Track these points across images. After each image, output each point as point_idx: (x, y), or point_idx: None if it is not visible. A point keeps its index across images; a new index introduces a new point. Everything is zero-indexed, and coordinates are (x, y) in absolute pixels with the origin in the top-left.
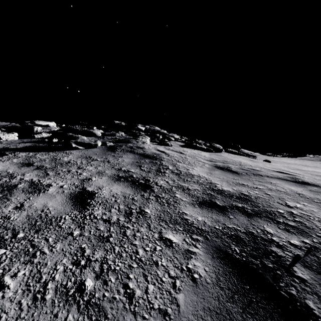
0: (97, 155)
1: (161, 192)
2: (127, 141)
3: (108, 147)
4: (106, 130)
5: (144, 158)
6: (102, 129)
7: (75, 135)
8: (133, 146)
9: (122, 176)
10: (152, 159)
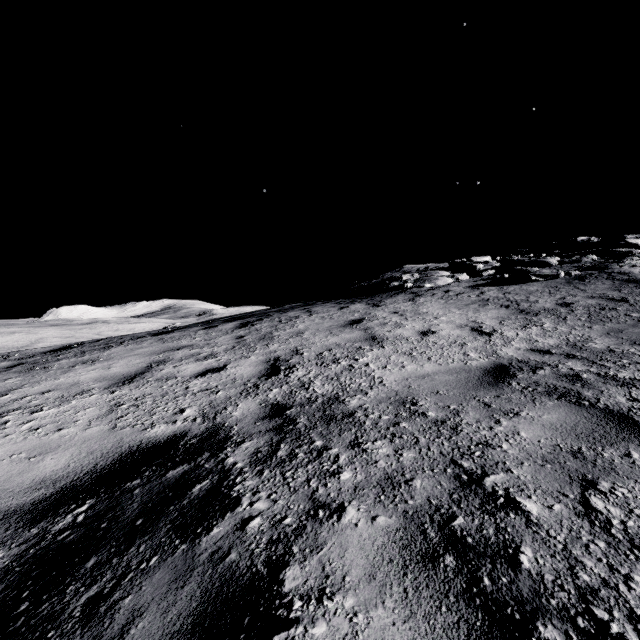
0: (562, 284)
1: (637, 303)
2: (601, 267)
3: (573, 277)
4: (562, 256)
5: (627, 283)
6: (554, 255)
7: (524, 268)
8: (611, 272)
9: (595, 296)
10: (639, 283)
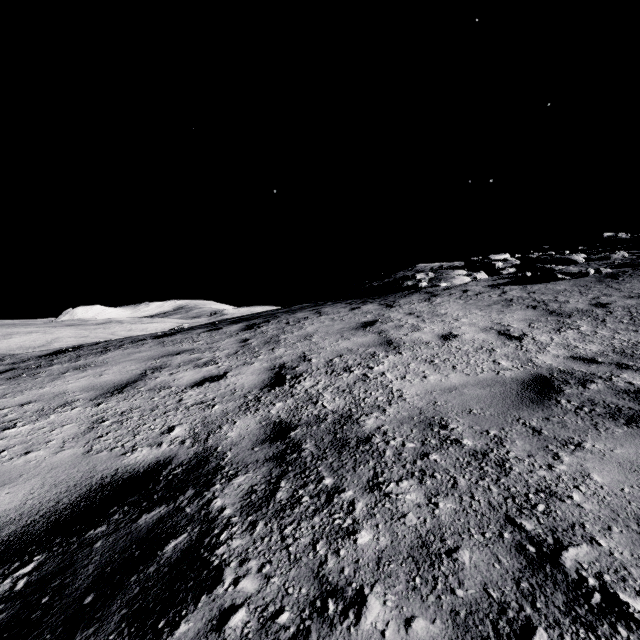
0: (592, 283)
1: None
2: (635, 264)
3: (603, 275)
4: (587, 253)
5: None
6: (579, 252)
7: (547, 266)
8: None
9: (634, 296)
10: None
